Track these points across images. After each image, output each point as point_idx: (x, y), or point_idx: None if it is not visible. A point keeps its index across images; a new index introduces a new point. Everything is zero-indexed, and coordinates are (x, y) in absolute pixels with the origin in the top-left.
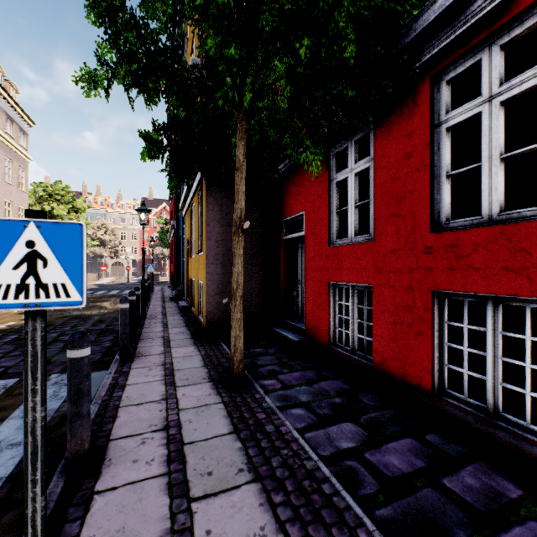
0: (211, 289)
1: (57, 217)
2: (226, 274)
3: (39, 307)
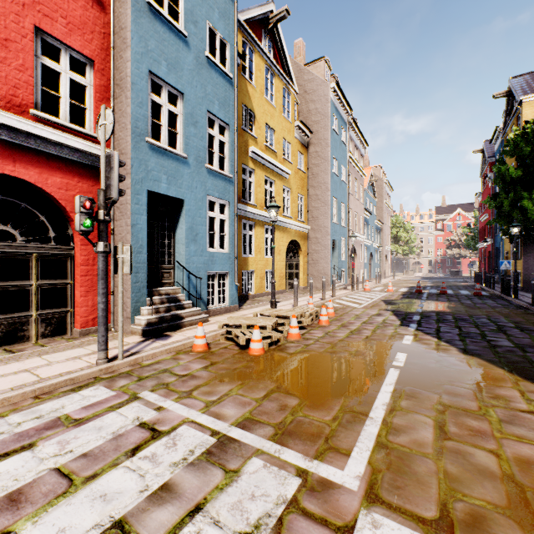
0: (525, 273)
1: (397, 237)
2: (532, 268)
3: (506, 269)
